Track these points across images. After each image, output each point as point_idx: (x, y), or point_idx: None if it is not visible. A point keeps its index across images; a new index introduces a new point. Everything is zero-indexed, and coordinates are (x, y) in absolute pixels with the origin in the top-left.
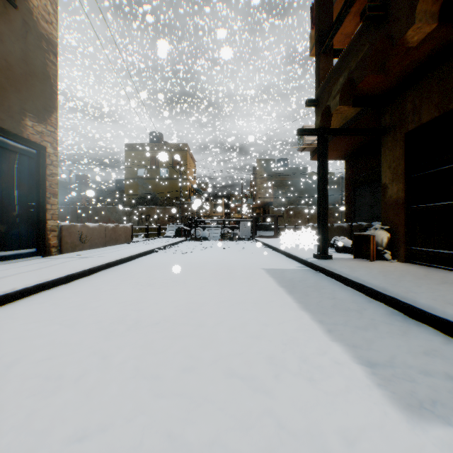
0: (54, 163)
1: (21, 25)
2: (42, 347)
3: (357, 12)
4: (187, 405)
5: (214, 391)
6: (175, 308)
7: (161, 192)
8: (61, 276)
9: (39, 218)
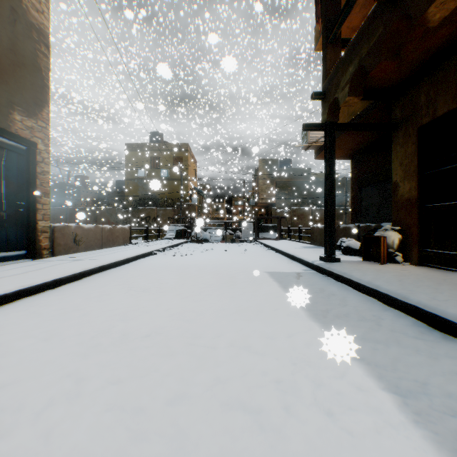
0: (46, 161)
1: (9, 12)
2: (7, 367)
3: (364, 4)
4: (173, 452)
5: (208, 430)
6: (169, 317)
7: (162, 193)
8: (47, 280)
9: (29, 218)
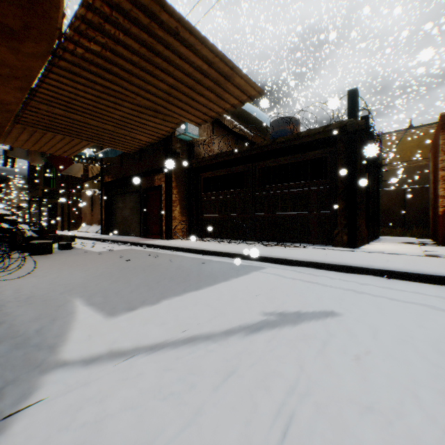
0: None
1: None
2: None
3: None
4: None
5: None
6: None
7: None
8: None
9: None
